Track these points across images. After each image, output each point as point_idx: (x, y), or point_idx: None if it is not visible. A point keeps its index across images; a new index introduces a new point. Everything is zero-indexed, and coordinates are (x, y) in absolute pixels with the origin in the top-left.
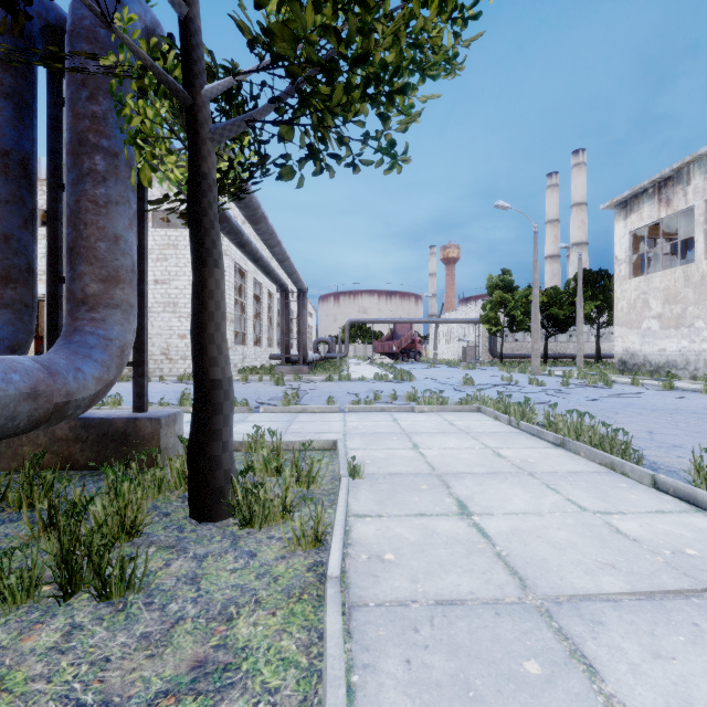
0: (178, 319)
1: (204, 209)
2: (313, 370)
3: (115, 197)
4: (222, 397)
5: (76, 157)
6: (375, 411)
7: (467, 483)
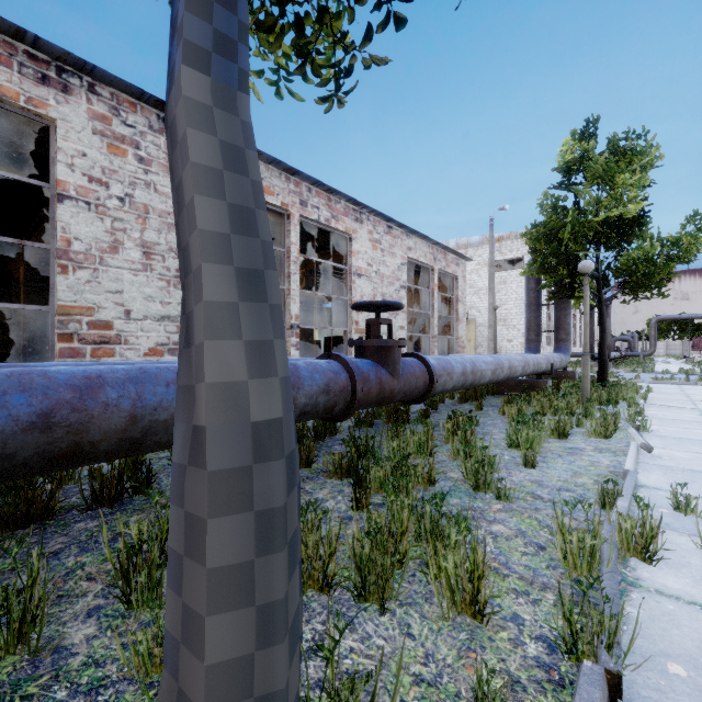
0: (506, 330)
1: (603, 320)
2: (614, 365)
3: (568, 313)
4: (606, 364)
5: (559, 305)
6: (667, 383)
7: (696, 395)
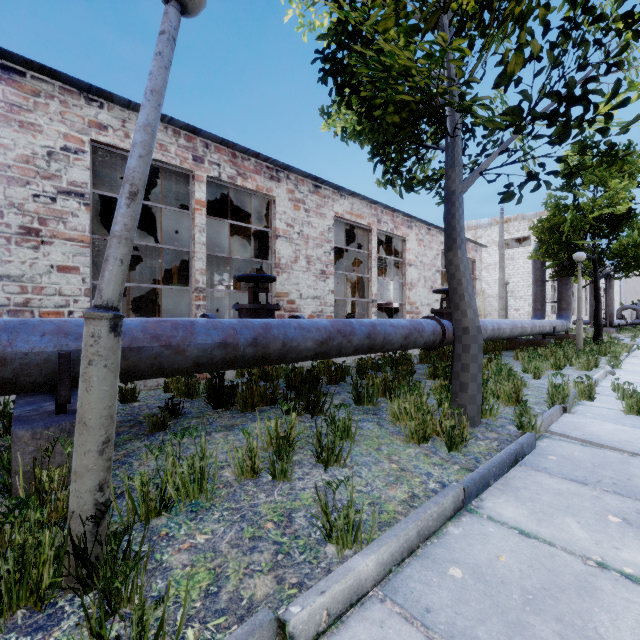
0: (514, 300)
1: (598, 293)
2: (618, 332)
3: (569, 287)
4: (601, 327)
5: (561, 281)
6: None
7: None
